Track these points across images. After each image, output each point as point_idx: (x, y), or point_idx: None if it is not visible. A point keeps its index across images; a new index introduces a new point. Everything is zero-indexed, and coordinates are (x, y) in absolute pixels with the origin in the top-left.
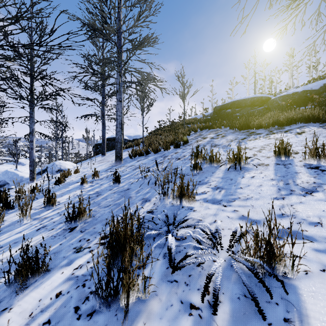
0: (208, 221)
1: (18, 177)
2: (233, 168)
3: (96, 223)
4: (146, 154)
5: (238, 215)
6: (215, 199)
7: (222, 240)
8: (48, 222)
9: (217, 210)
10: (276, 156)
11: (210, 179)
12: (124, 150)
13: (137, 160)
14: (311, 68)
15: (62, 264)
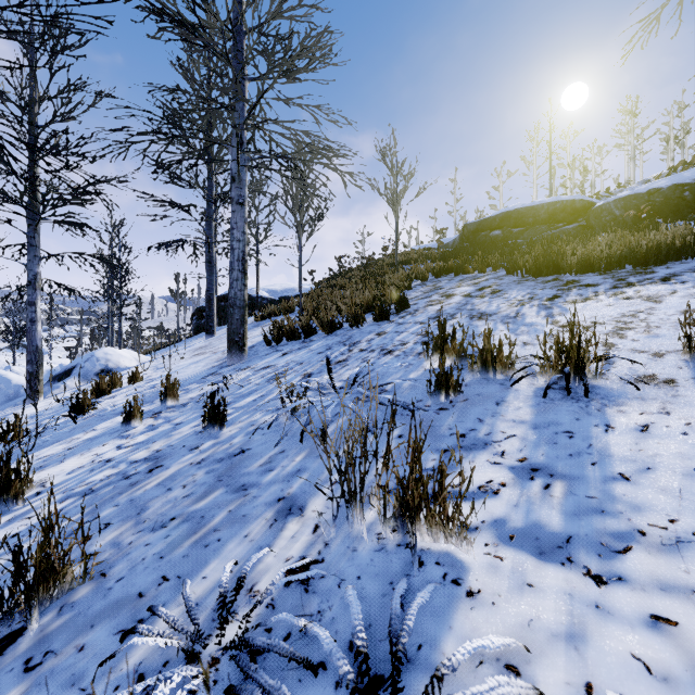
0: (553, 687)
1: (9, 385)
2: (558, 388)
3: (95, 619)
4: (306, 335)
5: (693, 662)
6: (540, 530)
7: None
8: None
9: (573, 605)
10: (694, 352)
11: (494, 428)
12: (256, 323)
13: (282, 351)
14: (671, 142)
15: None
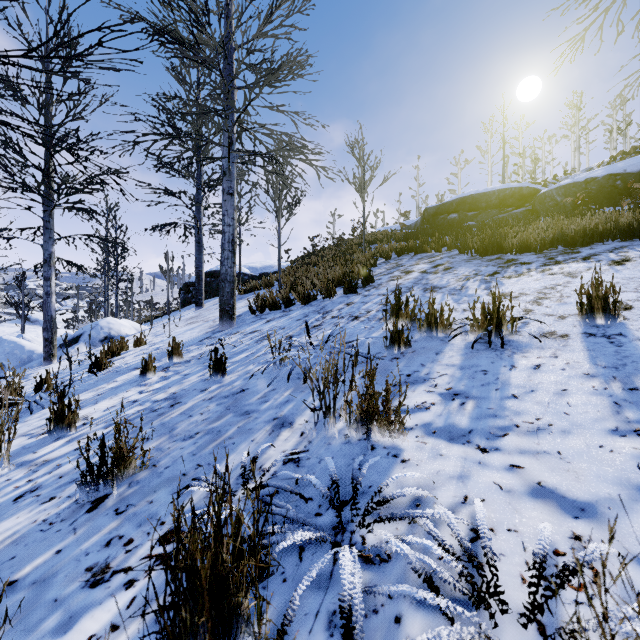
0: (446, 498)
1: (23, 351)
2: (483, 342)
3: (156, 488)
4: (285, 305)
5: (526, 483)
6: (453, 427)
7: (497, 572)
8: (47, 476)
9: (465, 463)
10: (584, 314)
11: (432, 370)
12: (240, 297)
13: (266, 318)
14: (614, 133)
15: (45, 627)
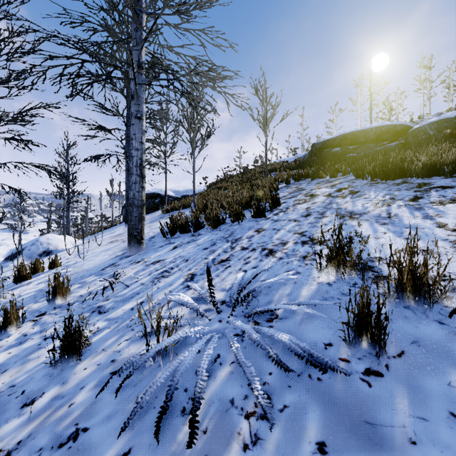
0: None
1: None
2: None
3: None
4: (195, 229)
5: None
6: None
7: None
8: None
9: None
10: None
11: None
12: (162, 215)
13: (174, 243)
14: (451, 89)
15: None
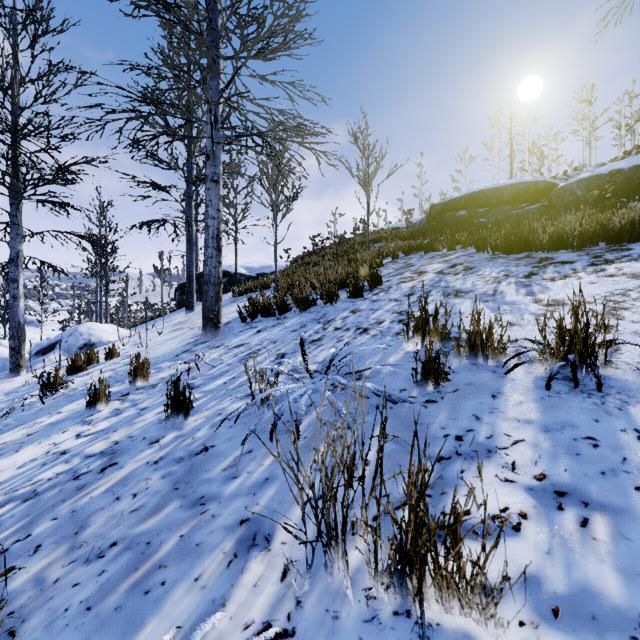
0: None
1: None
2: (562, 378)
3: None
4: (280, 311)
5: None
6: (595, 601)
7: None
8: None
9: None
10: None
11: (496, 430)
12: (234, 299)
13: (256, 328)
14: (623, 129)
15: None
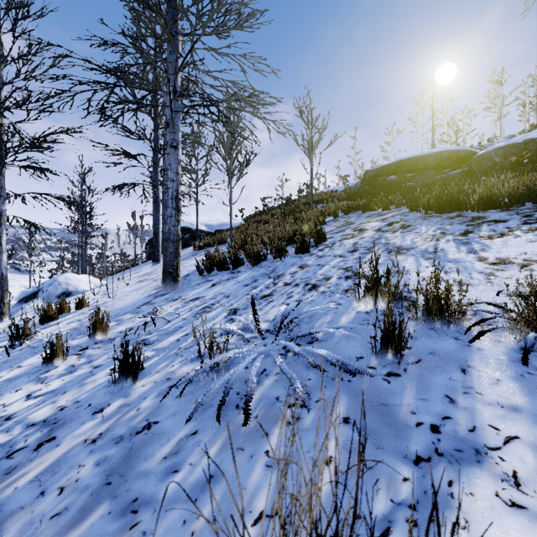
0: None
1: None
2: (536, 350)
3: None
4: (234, 266)
5: None
6: None
7: None
8: None
9: None
10: None
11: (478, 419)
12: (194, 253)
13: (212, 281)
14: (527, 107)
15: None
